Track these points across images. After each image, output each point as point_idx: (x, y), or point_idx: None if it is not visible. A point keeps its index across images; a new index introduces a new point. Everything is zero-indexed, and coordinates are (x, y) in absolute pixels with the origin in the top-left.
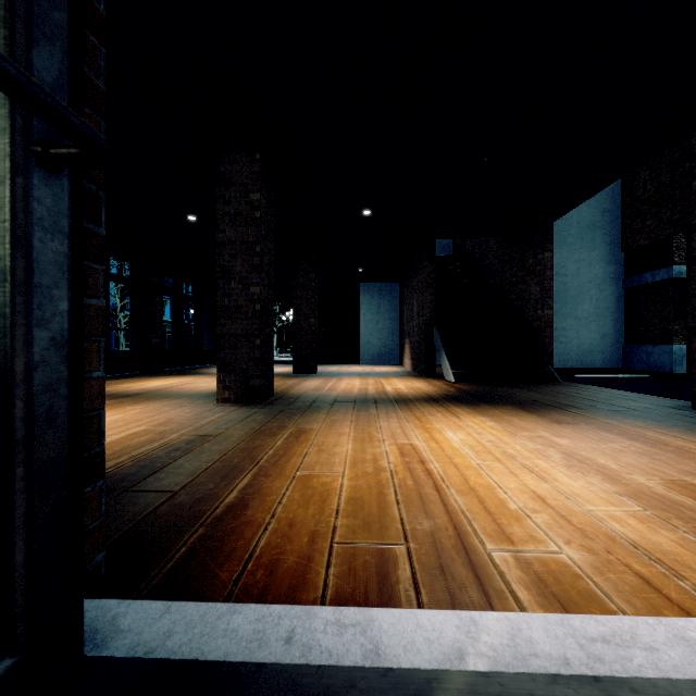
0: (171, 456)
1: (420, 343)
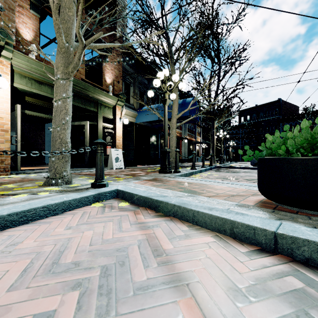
0: None
1: None
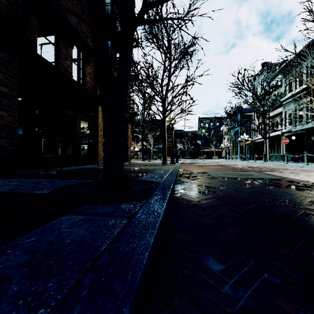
0: None
1: None
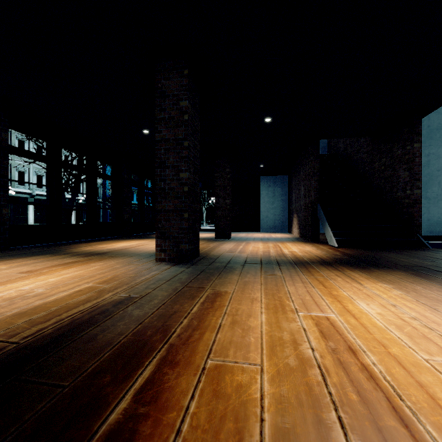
0: (92, 322)
1: (306, 217)
